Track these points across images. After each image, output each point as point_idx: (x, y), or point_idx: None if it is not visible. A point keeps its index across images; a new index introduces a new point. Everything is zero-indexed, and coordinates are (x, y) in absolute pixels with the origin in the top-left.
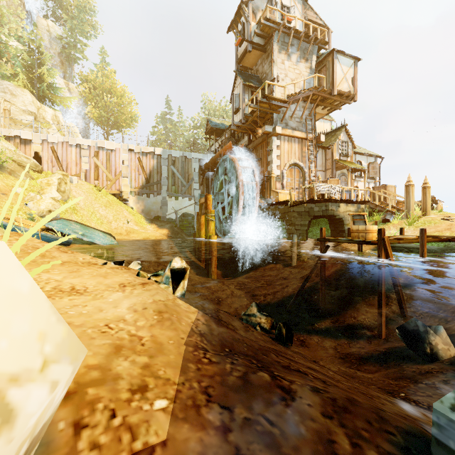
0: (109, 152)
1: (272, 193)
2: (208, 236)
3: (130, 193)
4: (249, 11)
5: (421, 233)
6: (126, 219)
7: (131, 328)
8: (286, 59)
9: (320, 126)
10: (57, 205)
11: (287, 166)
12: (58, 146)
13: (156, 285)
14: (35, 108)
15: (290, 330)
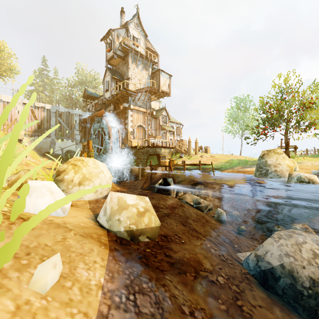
0: (6, 103)
1: (128, 141)
2: None
3: (24, 135)
4: (115, 35)
5: (184, 162)
6: None
7: None
8: (136, 67)
9: (154, 104)
10: None
11: (136, 126)
12: None
13: None
14: None
15: None
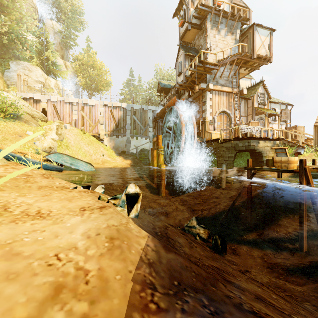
0: (91, 107)
1: (206, 133)
2: (159, 165)
3: (105, 135)
4: (188, 0)
5: None
6: (102, 153)
7: (80, 258)
8: (217, 33)
9: (242, 83)
10: (55, 143)
11: (217, 113)
12: (57, 103)
13: (112, 209)
14: (43, 79)
15: (224, 242)
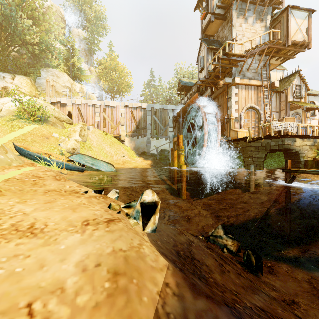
0: (112, 108)
1: (231, 132)
2: (180, 166)
3: (125, 136)
4: None
5: None
6: (123, 153)
7: (64, 311)
8: (244, 22)
9: (273, 75)
10: (78, 144)
11: (244, 109)
12: (81, 106)
13: (122, 223)
14: (69, 84)
15: (259, 259)
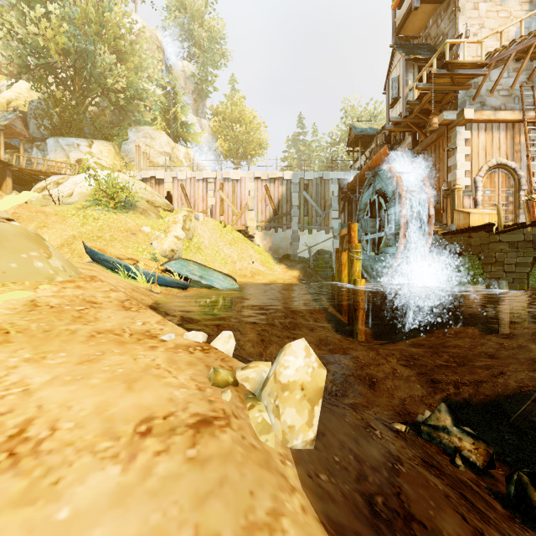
0: (235, 183)
1: (457, 215)
2: (352, 280)
3: (256, 228)
4: None
5: None
6: (252, 258)
7: None
8: None
9: None
10: (180, 244)
11: (484, 170)
12: (187, 182)
13: (231, 431)
14: (169, 148)
15: None
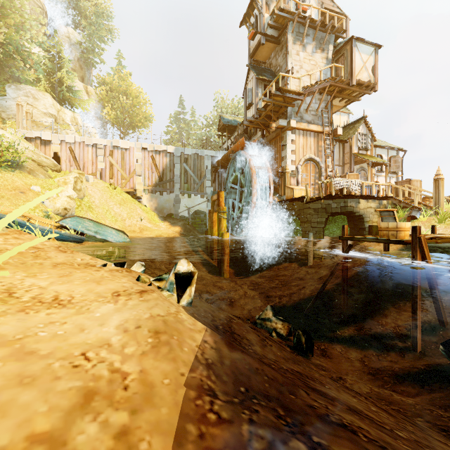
0: (124, 151)
1: (286, 189)
2: (220, 234)
3: (144, 191)
4: (262, 2)
5: None
6: (140, 216)
7: (116, 357)
8: (301, 50)
9: (336, 119)
10: (73, 203)
11: (302, 161)
12: (76, 146)
13: (156, 293)
14: (55, 110)
15: (310, 339)
